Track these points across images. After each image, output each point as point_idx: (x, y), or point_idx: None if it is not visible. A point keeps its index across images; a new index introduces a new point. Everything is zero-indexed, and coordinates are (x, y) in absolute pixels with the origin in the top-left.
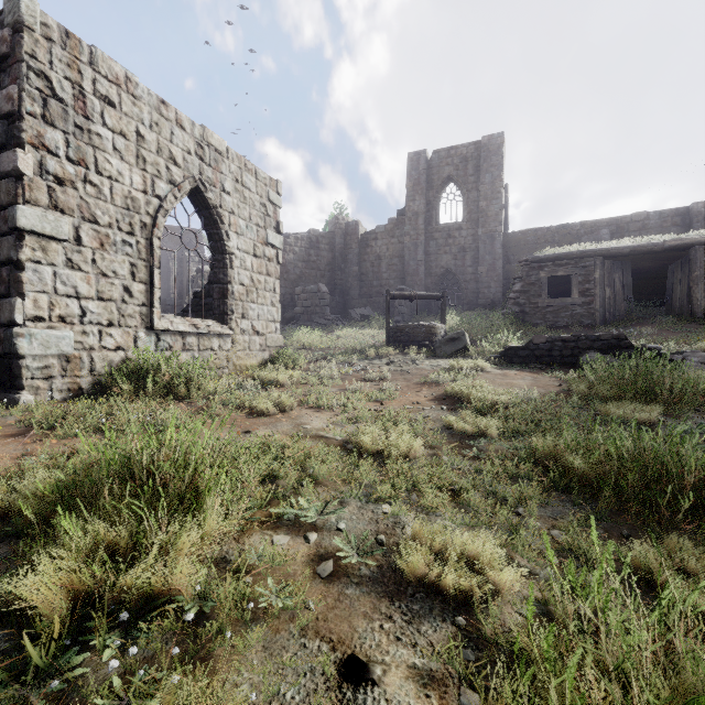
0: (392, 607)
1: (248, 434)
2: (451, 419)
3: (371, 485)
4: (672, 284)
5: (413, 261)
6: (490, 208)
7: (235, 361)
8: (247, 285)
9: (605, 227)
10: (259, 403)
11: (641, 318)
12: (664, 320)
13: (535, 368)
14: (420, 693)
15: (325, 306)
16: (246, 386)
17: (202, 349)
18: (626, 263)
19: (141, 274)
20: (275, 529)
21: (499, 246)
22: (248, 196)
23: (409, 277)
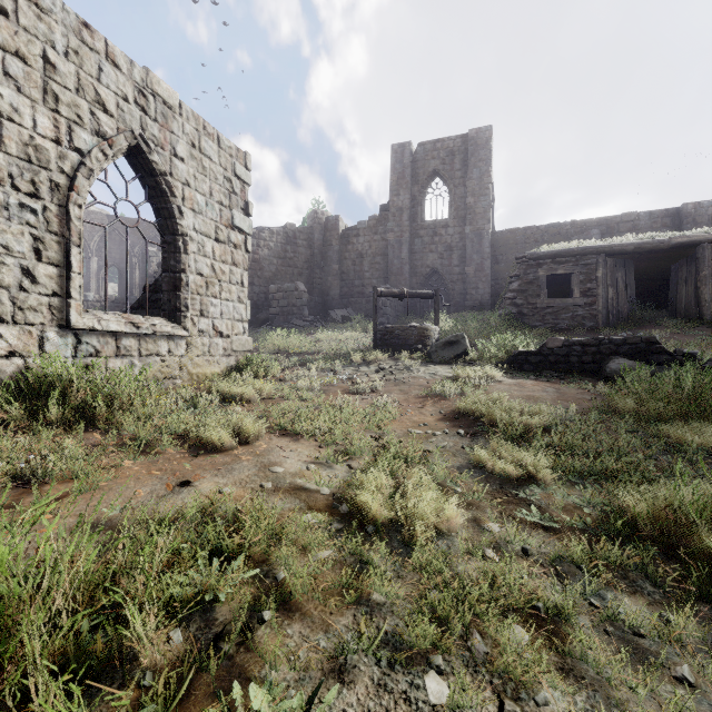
0: None
1: (184, 488)
2: (480, 453)
3: (391, 606)
4: (676, 285)
5: (397, 260)
6: (478, 205)
7: (190, 369)
8: (207, 276)
9: (595, 227)
10: (210, 433)
11: (645, 321)
12: (672, 322)
13: (553, 377)
14: None
15: (303, 306)
16: (199, 402)
17: (144, 355)
18: (628, 262)
19: (51, 253)
20: None
21: (487, 245)
22: (208, 166)
23: (393, 276)
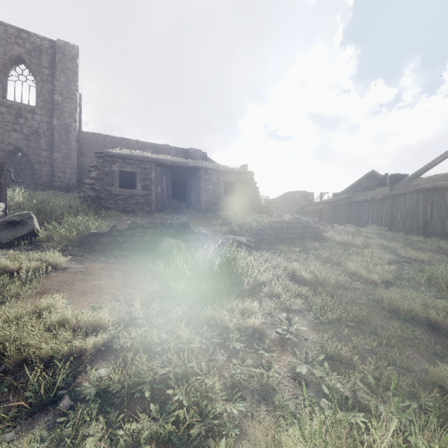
0: None
1: None
2: None
3: None
4: (190, 189)
5: None
6: (66, 105)
7: None
8: None
9: (149, 148)
10: None
11: (176, 209)
12: (189, 210)
13: (121, 256)
14: None
15: None
16: None
17: None
18: (168, 172)
19: None
20: None
21: (74, 139)
22: None
23: None
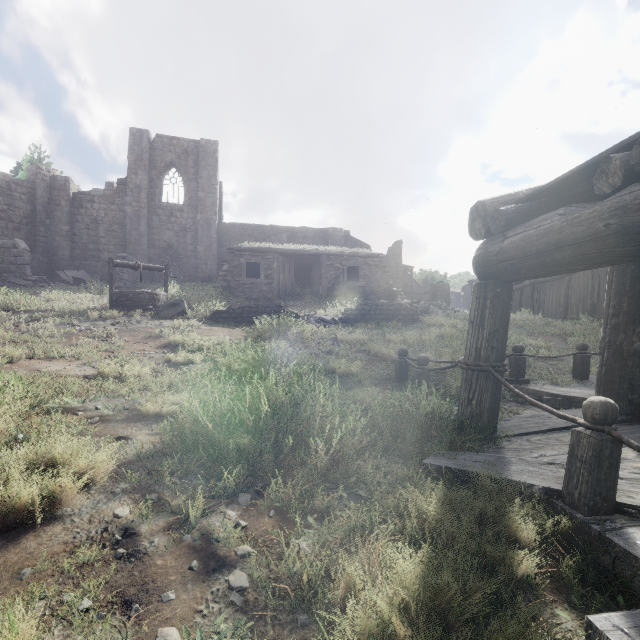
0: (137, 424)
1: None
2: (170, 356)
3: (115, 391)
4: (314, 276)
5: (136, 231)
6: (208, 200)
7: None
8: None
9: (285, 232)
10: None
11: (299, 296)
12: (309, 297)
13: (232, 325)
14: (152, 437)
15: (25, 265)
16: None
17: None
18: (291, 260)
19: None
20: (49, 415)
21: (215, 232)
22: None
23: (131, 245)
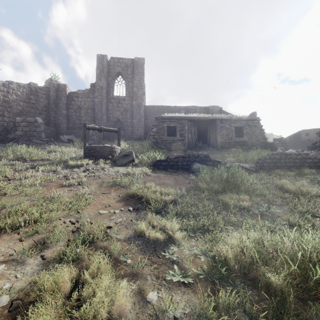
0: None
1: None
2: (142, 226)
3: None
4: (210, 134)
5: (100, 112)
6: (139, 92)
7: None
8: None
9: (183, 109)
10: None
11: (200, 147)
12: (209, 148)
13: (172, 172)
14: None
15: (41, 132)
16: None
17: None
18: (195, 124)
19: None
20: None
21: (142, 111)
22: None
23: (97, 120)
